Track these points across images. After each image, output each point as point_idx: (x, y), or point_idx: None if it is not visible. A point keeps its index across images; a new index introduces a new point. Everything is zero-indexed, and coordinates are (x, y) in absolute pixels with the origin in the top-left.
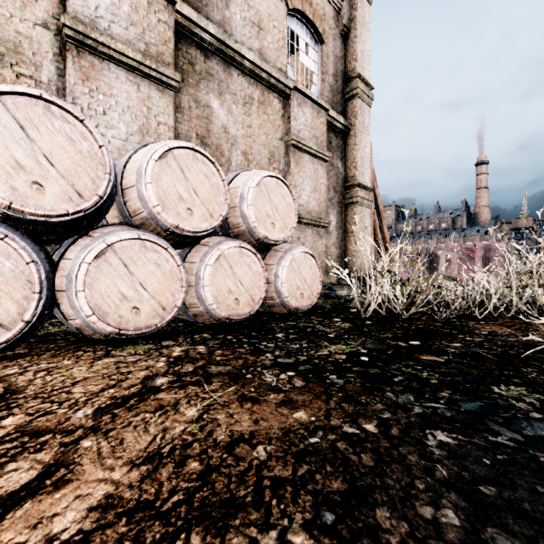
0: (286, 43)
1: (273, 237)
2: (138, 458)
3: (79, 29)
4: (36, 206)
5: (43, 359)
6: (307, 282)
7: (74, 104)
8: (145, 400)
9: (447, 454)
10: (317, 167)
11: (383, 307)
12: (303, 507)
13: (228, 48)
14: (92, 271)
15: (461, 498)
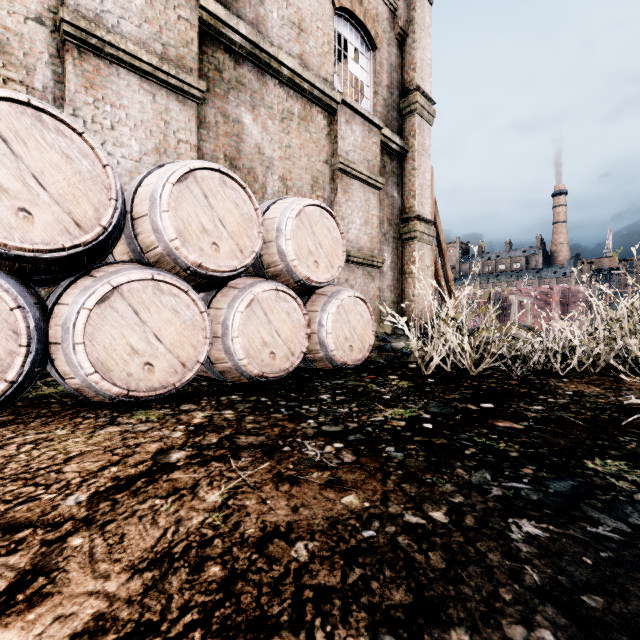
0: (331, 48)
1: (316, 278)
2: (141, 561)
3: (81, 25)
4: (23, 238)
5: (31, 428)
6: (357, 332)
7: (75, 116)
8: (156, 482)
9: (537, 551)
10: (369, 196)
11: (448, 362)
12: (356, 628)
13: (262, 52)
14: (94, 319)
15: (559, 613)
